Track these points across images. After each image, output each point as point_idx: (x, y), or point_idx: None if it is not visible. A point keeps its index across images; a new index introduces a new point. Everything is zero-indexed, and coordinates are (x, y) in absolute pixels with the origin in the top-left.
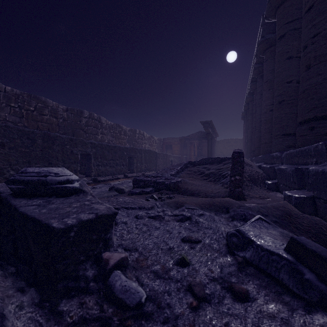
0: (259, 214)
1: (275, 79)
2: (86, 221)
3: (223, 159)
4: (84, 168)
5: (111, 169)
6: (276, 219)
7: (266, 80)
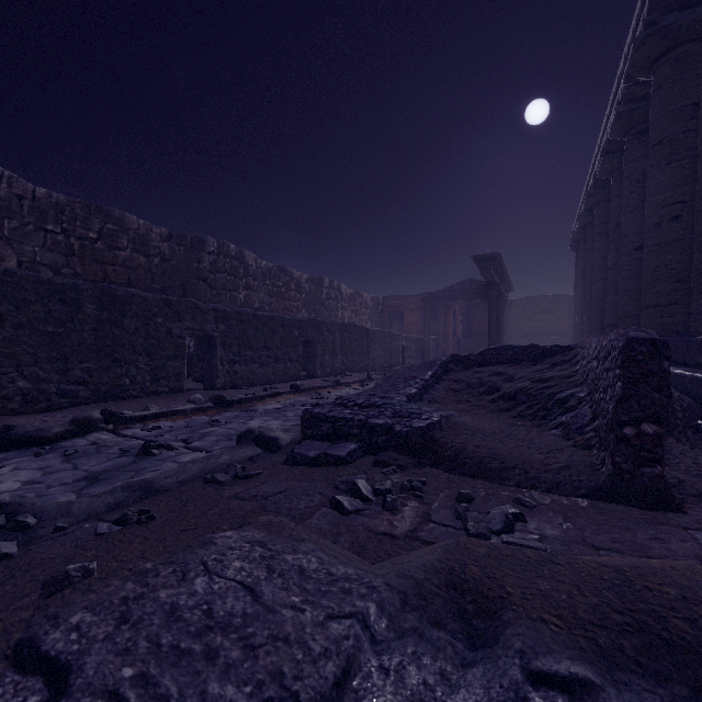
0: None
1: None
2: None
3: (546, 351)
4: (203, 367)
5: (263, 371)
6: None
7: (660, 140)
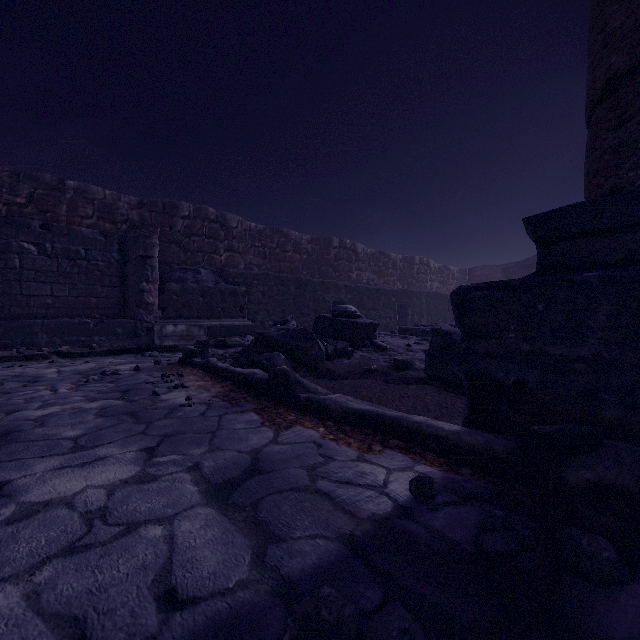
0: None
1: None
2: (367, 323)
3: None
4: None
5: None
6: None
7: None
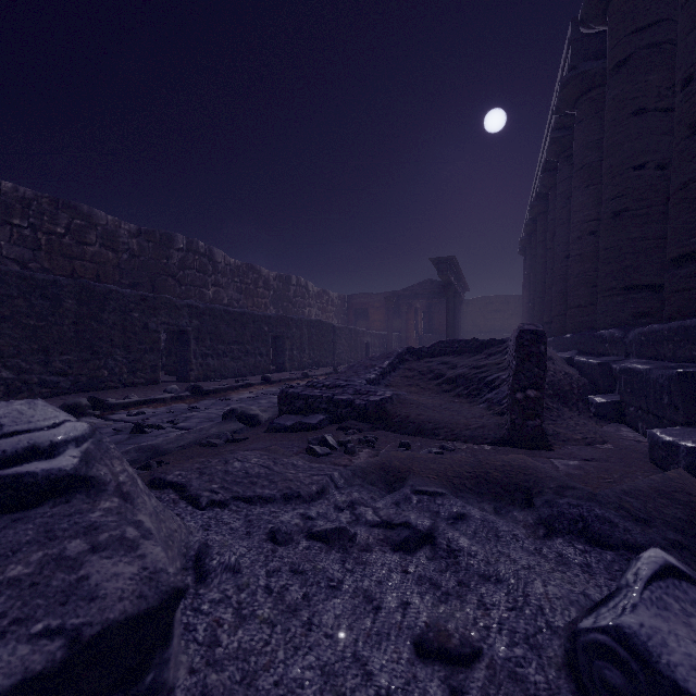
0: (656, 546)
1: (605, 161)
2: (17, 686)
3: (485, 344)
4: (175, 361)
5: (235, 365)
6: (678, 537)
7: (581, 166)
